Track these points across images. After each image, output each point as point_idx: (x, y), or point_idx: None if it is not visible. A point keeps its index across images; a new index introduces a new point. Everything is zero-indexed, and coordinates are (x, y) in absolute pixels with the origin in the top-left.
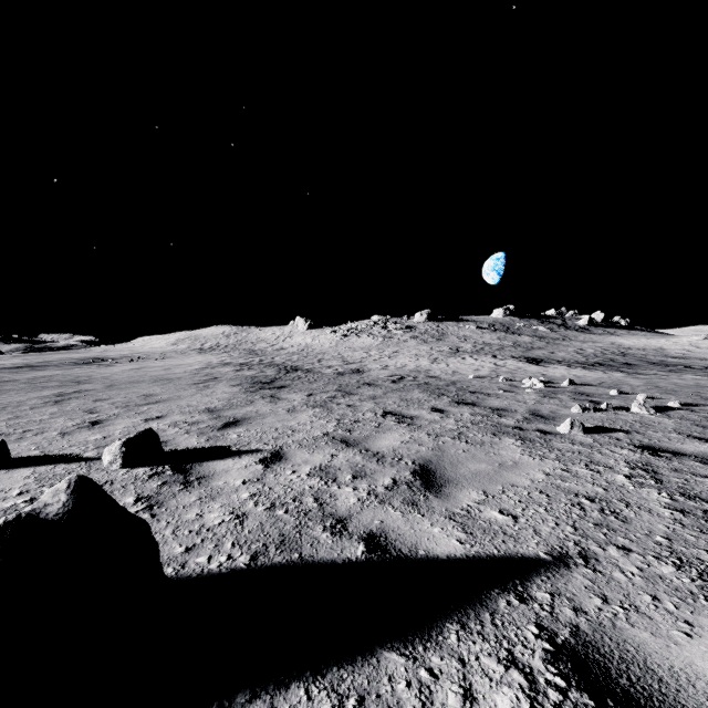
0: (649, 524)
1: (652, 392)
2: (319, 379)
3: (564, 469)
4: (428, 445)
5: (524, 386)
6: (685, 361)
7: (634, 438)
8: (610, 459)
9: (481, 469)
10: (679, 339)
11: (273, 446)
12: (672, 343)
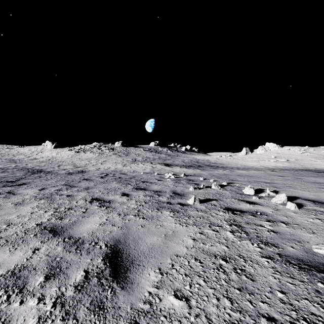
0: (266, 278)
1: (213, 178)
2: (54, 178)
3: (201, 232)
4: (118, 224)
5: (166, 177)
6: (216, 164)
7: (221, 203)
8: (218, 220)
9: (154, 242)
10: (213, 156)
11: None
12: (211, 158)
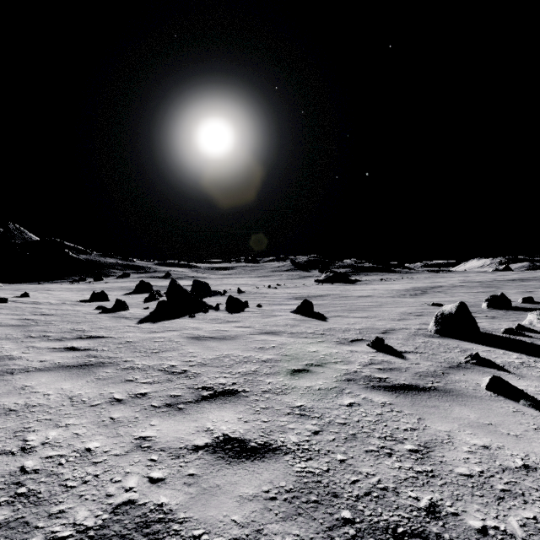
0: None
1: None
2: None
3: None
4: None
5: None
6: None
7: None
8: None
9: None
10: None
11: None
12: None
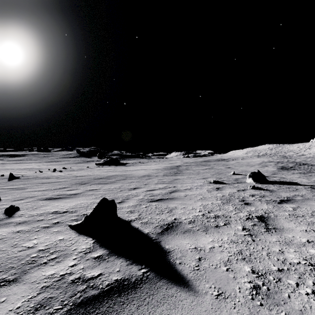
0: None
1: None
2: (313, 168)
3: None
4: None
5: None
6: None
7: None
8: None
9: None
10: None
11: (283, 177)
12: None
